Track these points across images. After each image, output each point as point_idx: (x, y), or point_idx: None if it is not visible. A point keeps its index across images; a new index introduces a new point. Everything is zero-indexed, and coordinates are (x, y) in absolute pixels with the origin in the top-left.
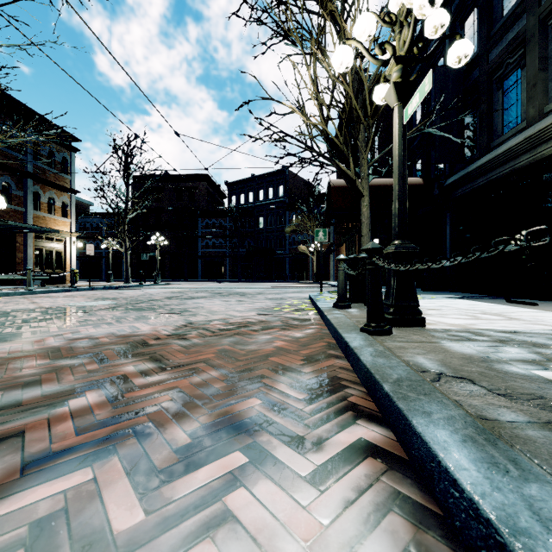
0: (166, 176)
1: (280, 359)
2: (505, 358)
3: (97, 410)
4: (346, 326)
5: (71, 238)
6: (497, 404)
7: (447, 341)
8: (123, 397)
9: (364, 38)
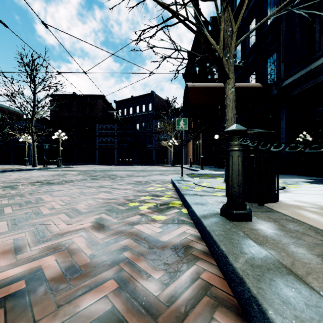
0: (74, 95)
1: None
2: None
3: None
4: None
5: None
6: None
7: None
8: None
9: None
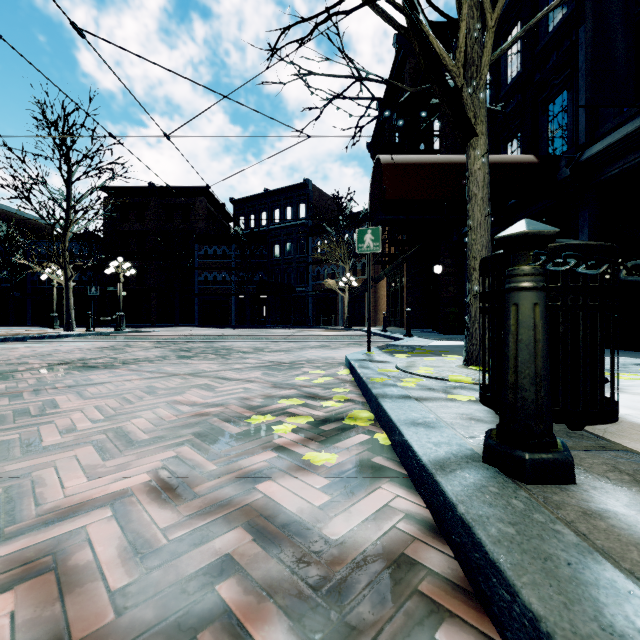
0: (152, 188)
1: None
2: None
3: None
4: None
5: None
6: None
7: None
8: None
9: None
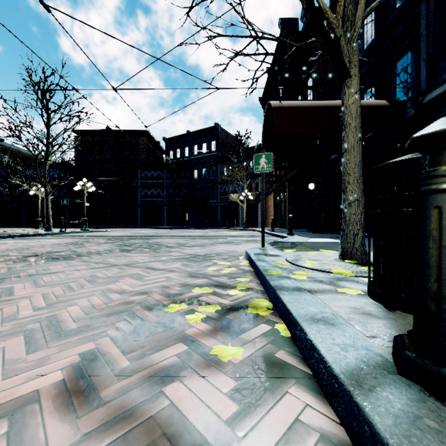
0: (108, 131)
1: None
2: None
3: None
4: None
5: None
6: None
7: None
8: None
9: None
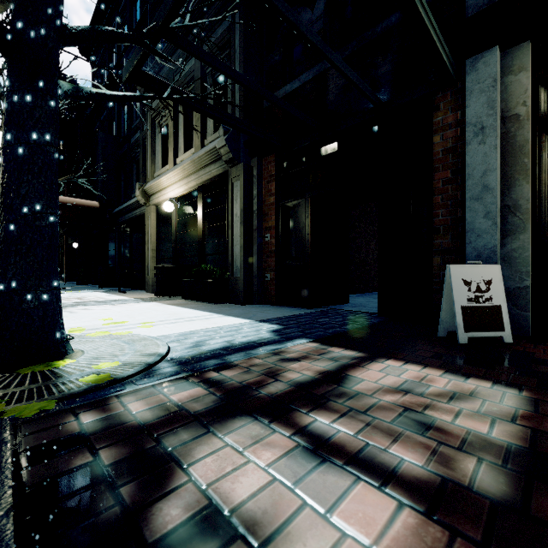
0: None
1: None
2: None
3: None
4: None
5: None
6: None
7: None
8: None
9: None
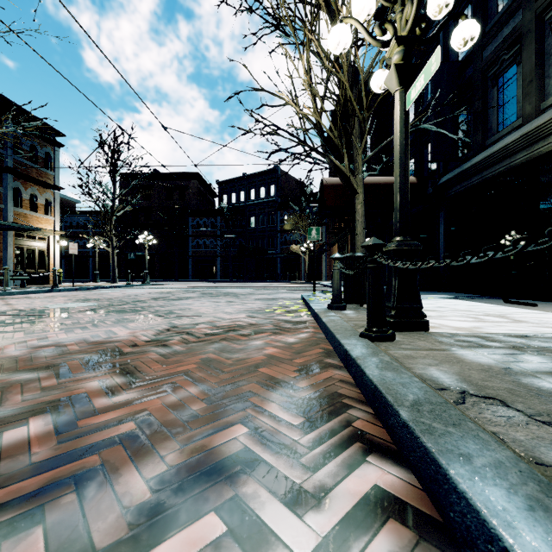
0: (156, 174)
1: (271, 370)
2: (530, 369)
3: (35, 447)
4: (344, 330)
5: (54, 236)
6: (547, 439)
7: (458, 349)
8: (76, 425)
9: (363, 16)
